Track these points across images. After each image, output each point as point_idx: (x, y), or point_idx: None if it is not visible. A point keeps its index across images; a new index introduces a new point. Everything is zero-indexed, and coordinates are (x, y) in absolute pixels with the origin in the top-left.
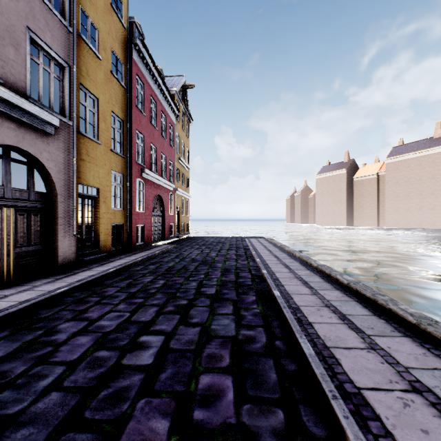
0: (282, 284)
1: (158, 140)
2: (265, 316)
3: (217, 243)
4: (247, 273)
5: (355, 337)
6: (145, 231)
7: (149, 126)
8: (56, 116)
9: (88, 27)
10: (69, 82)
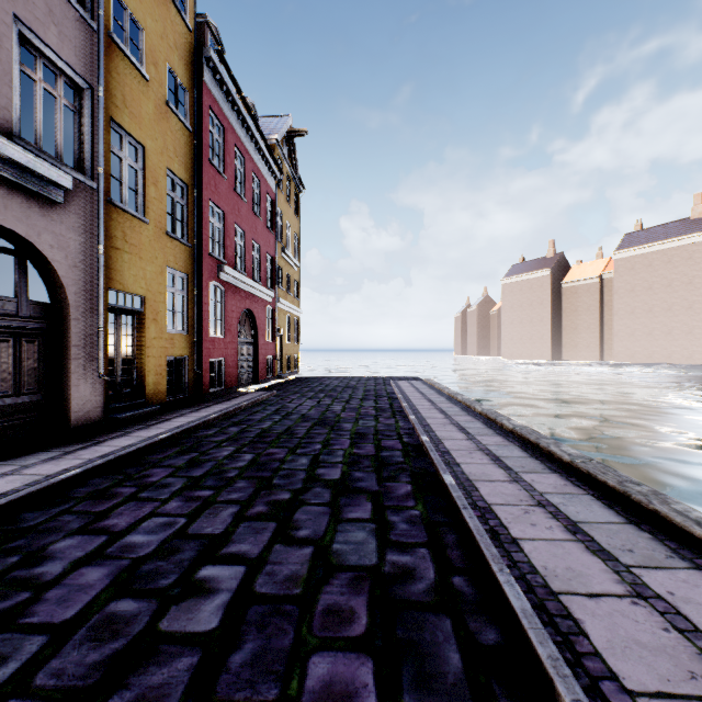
0: (456, 462)
1: (248, 220)
2: (431, 524)
3: (344, 388)
4: (394, 442)
5: (602, 570)
6: (225, 369)
7: (231, 195)
8: (68, 172)
9: (126, 25)
10: (92, 115)
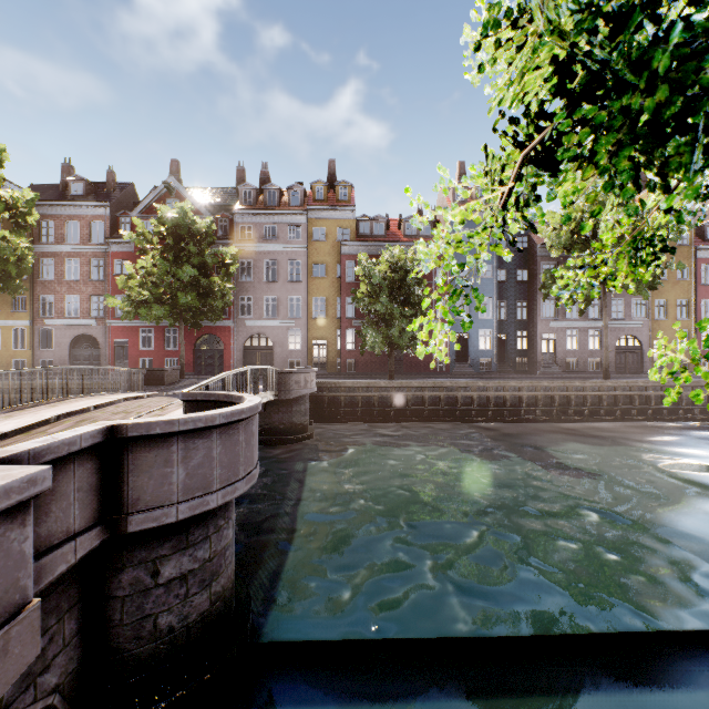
0: None
1: None
2: None
3: None
4: None
5: None
6: None
7: None
8: (642, 320)
9: None
10: (648, 304)
